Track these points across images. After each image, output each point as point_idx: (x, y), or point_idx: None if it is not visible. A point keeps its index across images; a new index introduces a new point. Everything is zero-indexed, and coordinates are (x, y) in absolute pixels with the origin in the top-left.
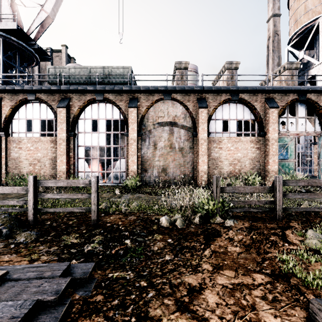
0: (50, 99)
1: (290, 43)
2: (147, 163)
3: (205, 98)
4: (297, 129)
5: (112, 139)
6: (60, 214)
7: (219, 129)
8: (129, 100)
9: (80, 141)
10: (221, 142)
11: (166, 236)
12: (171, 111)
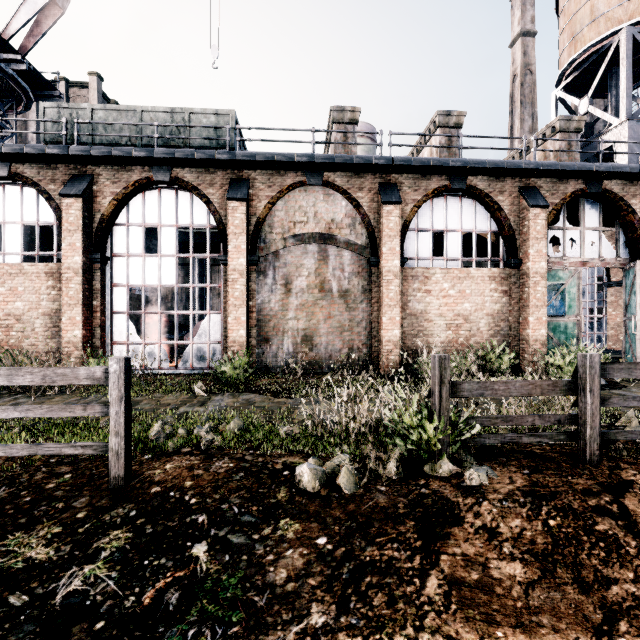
0: (44, 177)
1: (561, 83)
2: (269, 325)
3: (396, 184)
4: (583, 253)
5: (191, 270)
6: (33, 457)
7: (424, 250)
8: (230, 183)
9: (117, 275)
10: (429, 278)
11: (313, 524)
12: (322, 211)
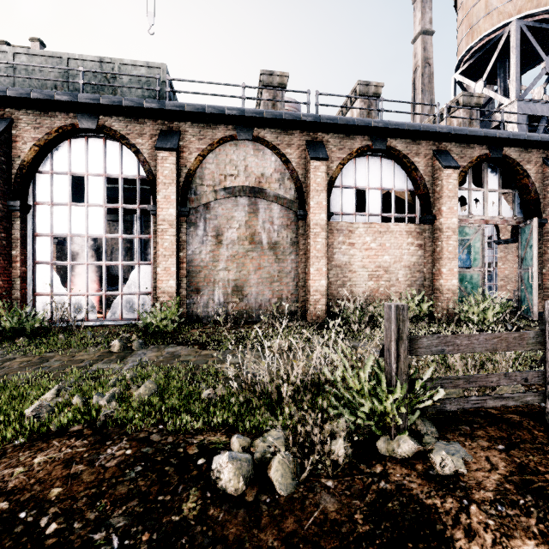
0: None
1: (459, 68)
2: (200, 275)
3: (322, 142)
4: (486, 212)
5: (120, 220)
6: None
7: (348, 206)
8: (159, 134)
9: (40, 224)
10: (352, 232)
11: None
12: (252, 166)
